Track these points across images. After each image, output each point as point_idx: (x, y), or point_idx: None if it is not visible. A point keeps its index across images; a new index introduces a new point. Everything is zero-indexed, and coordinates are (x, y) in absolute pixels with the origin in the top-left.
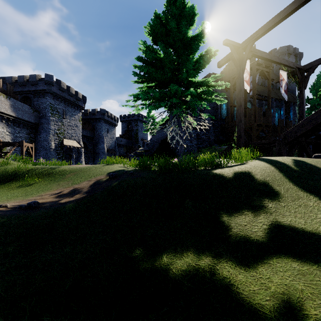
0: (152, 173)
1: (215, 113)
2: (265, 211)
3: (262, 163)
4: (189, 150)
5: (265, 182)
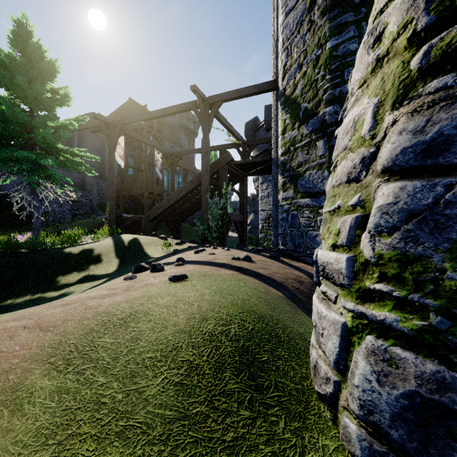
0: None
1: (101, 169)
2: (86, 271)
3: (109, 241)
4: (57, 218)
5: (99, 255)
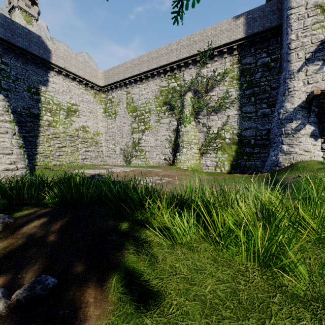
0: None
1: None
2: None
3: None
4: None
5: None
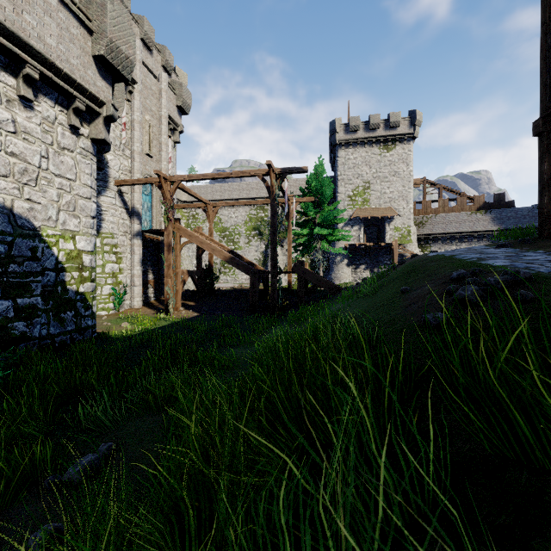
0: None
1: None
2: None
3: None
4: None
5: None
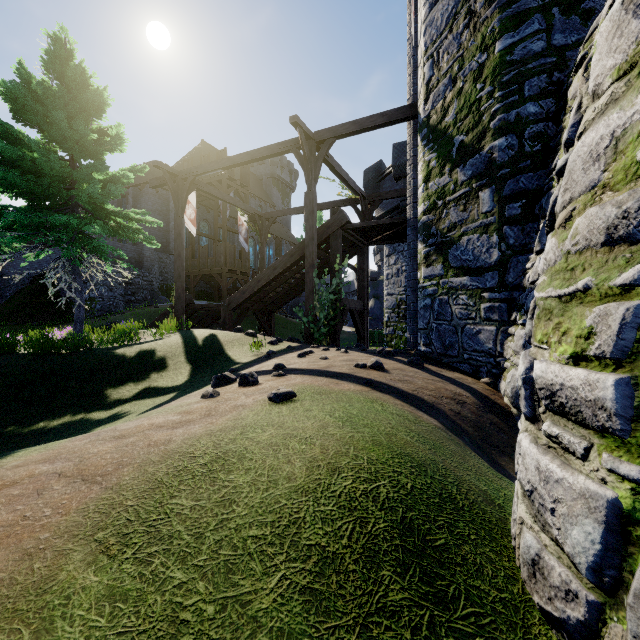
0: (19, 358)
1: (164, 239)
2: (146, 381)
3: (177, 339)
4: (106, 306)
5: (163, 358)
